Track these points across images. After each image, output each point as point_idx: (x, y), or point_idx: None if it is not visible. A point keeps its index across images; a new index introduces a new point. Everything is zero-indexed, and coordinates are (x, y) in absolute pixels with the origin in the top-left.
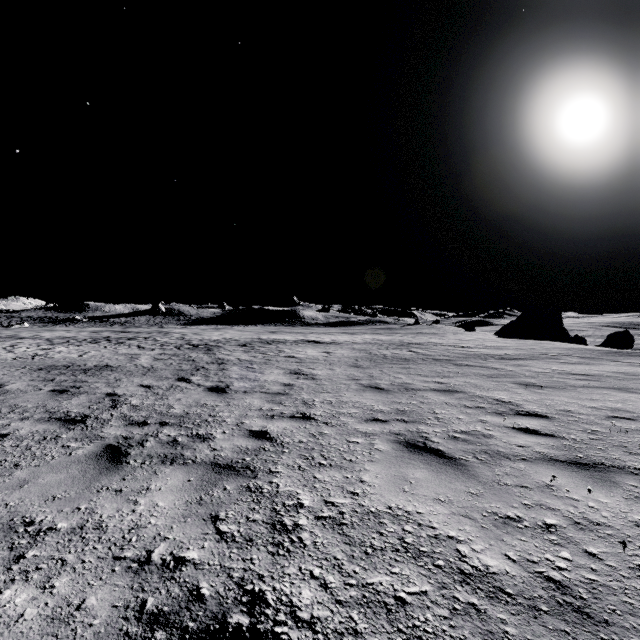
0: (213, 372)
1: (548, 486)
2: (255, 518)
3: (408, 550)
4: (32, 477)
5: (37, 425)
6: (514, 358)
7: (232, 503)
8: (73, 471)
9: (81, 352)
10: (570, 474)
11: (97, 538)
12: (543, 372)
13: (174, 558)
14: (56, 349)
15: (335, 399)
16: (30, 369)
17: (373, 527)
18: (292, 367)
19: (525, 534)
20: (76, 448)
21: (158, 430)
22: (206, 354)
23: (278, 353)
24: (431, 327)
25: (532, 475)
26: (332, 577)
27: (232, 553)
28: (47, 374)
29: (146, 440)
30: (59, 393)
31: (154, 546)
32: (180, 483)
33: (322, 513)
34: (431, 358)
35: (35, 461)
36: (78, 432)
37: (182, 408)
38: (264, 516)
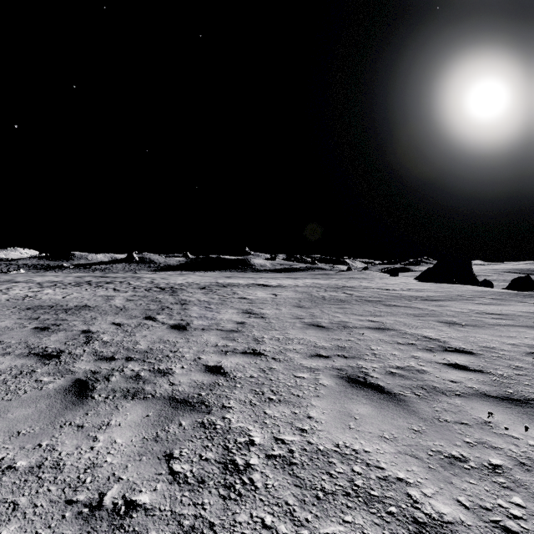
0: (176, 311)
1: (486, 423)
2: (208, 457)
3: (359, 494)
4: (2, 411)
5: (16, 360)
6: (435, 299)
7: (186, 440)
8: (41, 405)
9: (65, 294)
10: (505, 410)
11: (53, 478)
12: (462, 312)
13: (126, 502)
14: (44, 291)
15: (282, 336)
16: (19, 309)
17: (322, 467)
18: (244, 307)
19: (473, 476)
20: (48, 382)
21: (124, 365)
22: (171, 296)
23: (232, 295)
24: (361, 273)
25: (469, 411)
26: (284, 526)
27: (184, 497)
28: (33, 313)
29: (112, 375)
30: (41, 330)
31: (107, 488)
32: (139, 418)
33: (272, 451)
34: (363, 299)
35: (8, 395)
36: (52, 367)
37: (147, 344)
38: (216, 454)
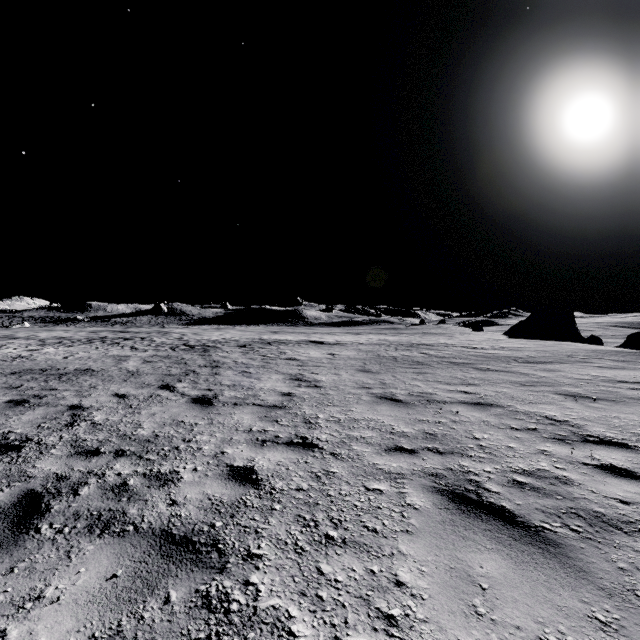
0: (203, 377)
1: None
2: None
3: None
4: None
5: None
6: (540, 361)
7: None
8: None
9: (68, 353)
10: None
11: None
12: (583, 379)
13: None
14: (43, 350)
15: (344, 415)
16: (1, 373)
17: None
18: (293, 371)
19: None
20: None
21: (108, 464)
22: (201, 356)
23: (278, 355)
24: (437, 327)
25: None
26: None
27: None
28: (16, 380)
29: (85, 483)
30: (14, 405)
31: None
32: (97, 582)
33: None
34: (447, 361)
35: None
36: (1, 467)
37: (152, 428)
38: None
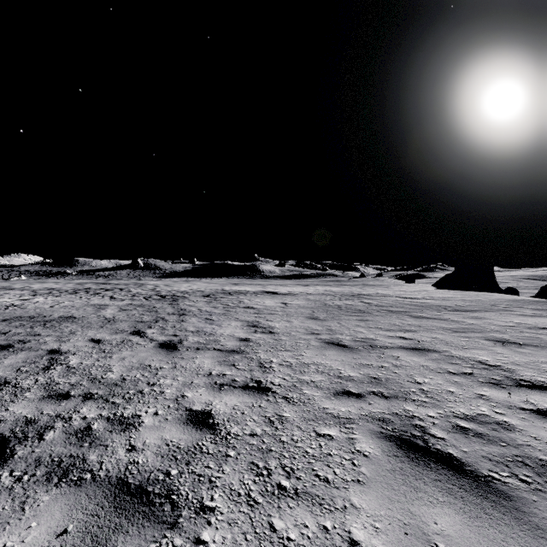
0: (171, 324)
1: None
2: None
3: None
4: None
5: None
6: (467, 310)
7: None
8: None
9: (55, 302)
10: None
11: None
12: (508, 326)
13: None
14: (34, 299)
15: (295, 360)
16: None
17: None
18: (250, 319)
19: None
20: None
21: (76, 408)
22: (170, 305)
23: (238, 304)
24: (375, 279)
25: None
26: None
27: None
28: (6, 326)
29: (51, 427)
30: (0, 349)
31: None
32: (46, 539)
33: None
34: (385, 309)
35: None
36: None
37: (121, 371)
38: None
